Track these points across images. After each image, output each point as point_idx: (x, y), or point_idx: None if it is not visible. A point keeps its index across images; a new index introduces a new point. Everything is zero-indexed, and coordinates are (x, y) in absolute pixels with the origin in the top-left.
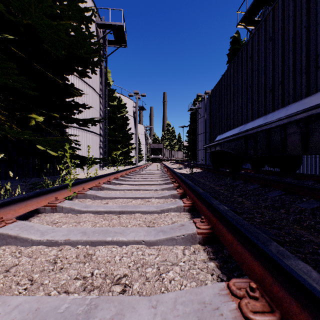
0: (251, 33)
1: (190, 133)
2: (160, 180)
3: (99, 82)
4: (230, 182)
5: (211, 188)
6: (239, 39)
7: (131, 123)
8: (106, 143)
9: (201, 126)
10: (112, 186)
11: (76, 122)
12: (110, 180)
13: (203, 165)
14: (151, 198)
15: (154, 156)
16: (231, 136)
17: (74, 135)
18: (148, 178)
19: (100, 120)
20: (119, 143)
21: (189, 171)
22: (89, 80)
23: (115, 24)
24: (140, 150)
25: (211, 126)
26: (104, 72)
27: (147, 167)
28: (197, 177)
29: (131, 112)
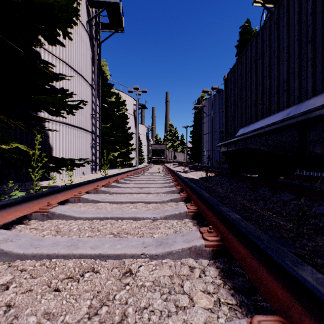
0: (269, 12)
1: (194, 134)
2: (162, 192)
3: (90, 70)
4: (268, 195)
5: (246, 208)
6: (249, 29)
7: (131, 122)
8: (100, 142)
9: (206, 125)
10: (73, 209)
11: (44, 109)
12: (80, 195)
13: (211, 168)
14: (138, 257)
15: (156, 158)
16: (269, 126)
17: (53, 130)
18: (145, 187)
19: (78, 106)
20: (118, 143)
21: (198, 176)
22: (77, 66)
23: (109, 1)
24: (142, 151)
25: (227, 118)
26: (97, 59)
27: (148, 170)
28: (210, 184)
29: (131, 110)
